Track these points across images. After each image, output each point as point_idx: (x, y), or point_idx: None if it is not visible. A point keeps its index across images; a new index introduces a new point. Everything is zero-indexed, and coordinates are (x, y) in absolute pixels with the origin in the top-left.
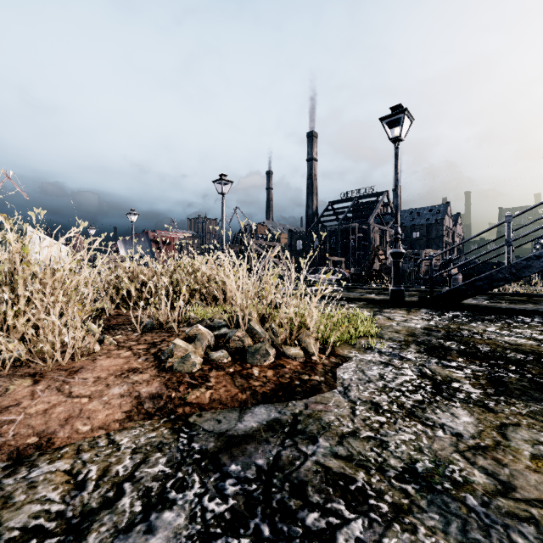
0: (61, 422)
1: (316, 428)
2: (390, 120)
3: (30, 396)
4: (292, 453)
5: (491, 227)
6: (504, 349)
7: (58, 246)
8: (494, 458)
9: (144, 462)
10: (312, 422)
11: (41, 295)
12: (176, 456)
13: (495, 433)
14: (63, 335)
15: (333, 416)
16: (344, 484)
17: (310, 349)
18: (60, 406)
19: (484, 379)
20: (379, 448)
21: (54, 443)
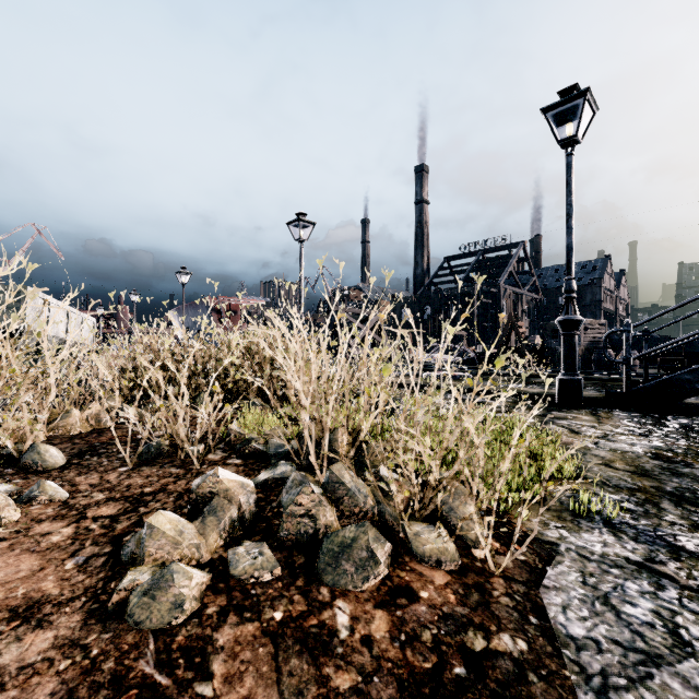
0: None
1: None
2: (559, 111)
3: None
4: None
5: None
6: None
7: (79, 315)
8: None
9: None
10: None
11: None
12: None
13: None
14: None
15: None
16: None
17: (467, 530)
18: None
19: None
20: None
21: None
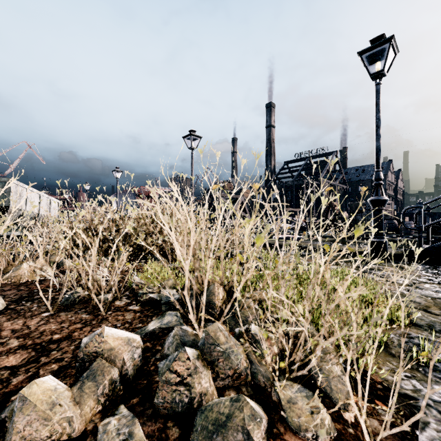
0: None
1: None
2: (370, 54)
3: None
4: None
5: None
6: None
7: (48, 198)
8: None
9: None
10: None
11: None
12: None
13: None
14: None
15: None
16: None
17: (336, 392)
18: None
19: None
20: None
21: None
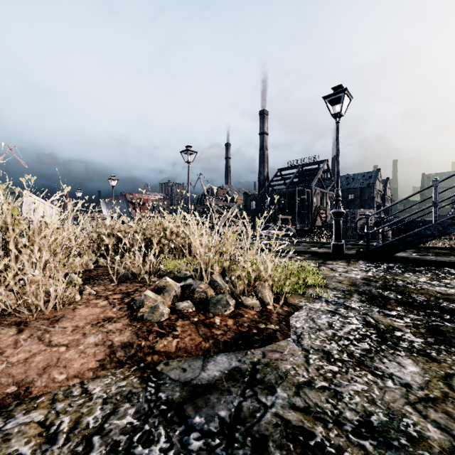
0: (39, 371)
1: (274, 377)
2: (332, 98)
3: (13, 345)
4: (252, 404)
5: (420, 190)
6: (437, 298)
7: (50, 207)
8: (444, 411)
9: (114, 413)
10: (270, 372)
11: (28, 251)
12: (143, 407)
13: (442, 384)
14: (49, 285)
15: (288, 365)
16: (304, 439)
17: (265, 299)
18: (40, 355)
19: (423, 328)
20: (334, 399)
21: (32, 392)
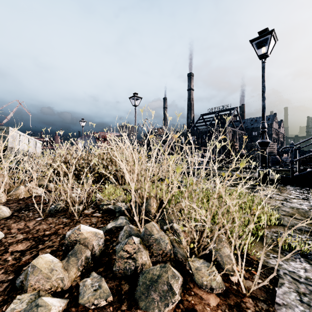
0: None
1: None
2: (258, 41)
3: None
4: None
5: None
6: None
7: (34, 140)
8: None
9: None
10: None
11: None
12: None
13: None
14: None
15: None
16: None
17: (226, 264)
18: None
19: None
20: None
21: None
